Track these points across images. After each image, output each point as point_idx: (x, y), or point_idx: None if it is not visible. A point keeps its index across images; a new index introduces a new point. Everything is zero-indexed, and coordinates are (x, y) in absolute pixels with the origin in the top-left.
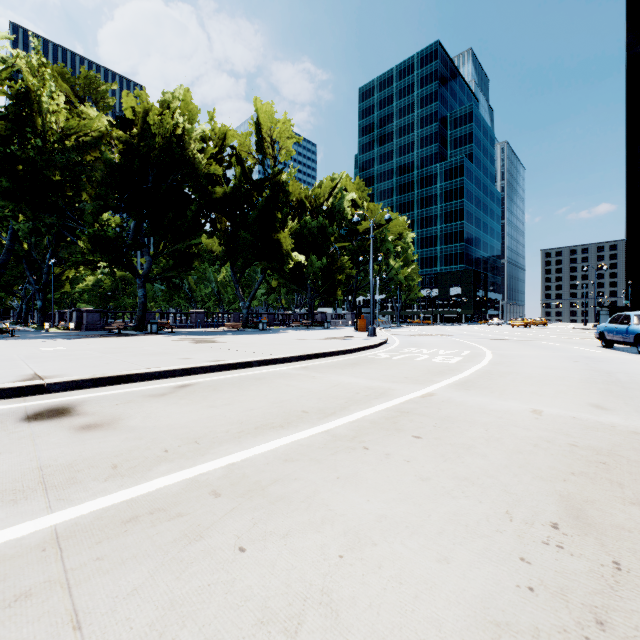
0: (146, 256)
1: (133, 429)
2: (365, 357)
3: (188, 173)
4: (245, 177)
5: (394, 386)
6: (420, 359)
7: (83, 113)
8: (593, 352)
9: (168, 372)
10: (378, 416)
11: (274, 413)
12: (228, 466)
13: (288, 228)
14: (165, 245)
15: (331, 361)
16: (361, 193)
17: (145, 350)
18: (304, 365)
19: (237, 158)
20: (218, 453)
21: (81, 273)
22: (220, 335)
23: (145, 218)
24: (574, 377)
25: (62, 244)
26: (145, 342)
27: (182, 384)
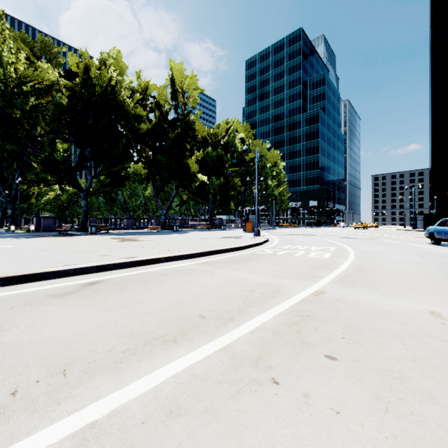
0: (88, 176)
1: (0, 347)
2: (254, 253)
3: (120, 114)
4: (163, 119)
5: (285, 282)
6: (299, 255)
7: (38, 67)
8: (429, 248)
9: (82, 269)
10: (279, 322)
11: (170, 319)
12: (83, 431)
13: (195, 156)
14: (103, 168)
15: (227, 257)
16: (247, 133)
17: (76, 248)
18: (205, 261)
19: (157, 104)
20: (82, 397)
21: (42, 189)
22: (143, 235)
23: (87, 147)
24: (435, 271)
25: (28, 168)
26: (81, 241)
27: (91, 281)
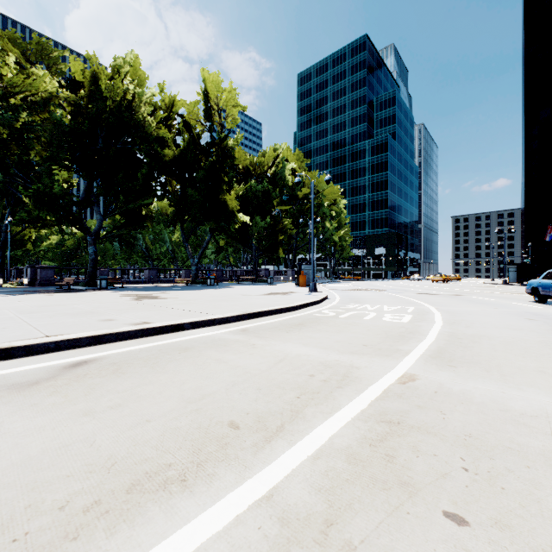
0: (97, 215)
1: None
2: (310, 315)
3: (138, 137)
4: (194, 143)
5: (356, 361)
6: (369, 318)
7: (32, 74)
8: (534, 308)
9: (69, 342)
10: (355, 436)
11: (181, 431)
12: None
13: (234, 191)
14: (117, 205)
15: (274, 321)
16: (300, 163)
17: (72, 308)
18: (244, 327)
19: (186, 125)
20: None
21: (40, 232)
22: (167, 290)
23: (96, 178)
24: None
25: (21, 205)
26: (84, 298)
27: (78, 361)
